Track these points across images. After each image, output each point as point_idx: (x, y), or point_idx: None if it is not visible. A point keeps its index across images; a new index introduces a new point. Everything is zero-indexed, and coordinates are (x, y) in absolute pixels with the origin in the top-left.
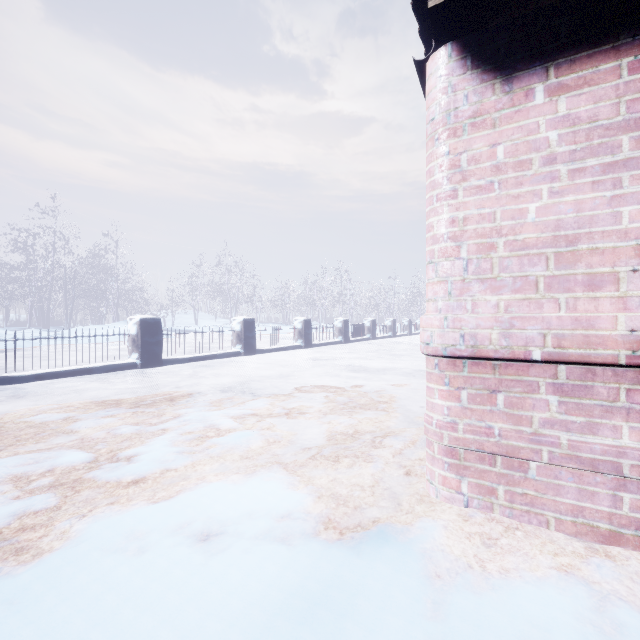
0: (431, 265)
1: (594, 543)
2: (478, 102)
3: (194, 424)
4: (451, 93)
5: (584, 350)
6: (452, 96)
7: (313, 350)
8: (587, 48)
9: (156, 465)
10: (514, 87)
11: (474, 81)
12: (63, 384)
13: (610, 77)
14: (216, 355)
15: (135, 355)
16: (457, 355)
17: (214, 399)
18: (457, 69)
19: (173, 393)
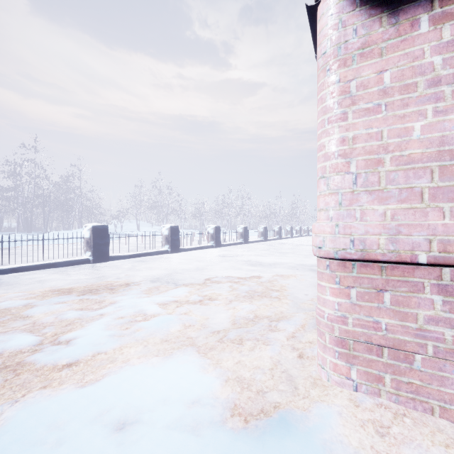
0: (323, 179)
1: None
2: (366, 34)
3: (126, 310)
4: (341, 28)
5: None
6: (342, 31)
7: (222, 249)
8: None
9: (89, 348)
10: (400, 19)
11: (362, 16)
12: (32, 275)
13: None
14: (150, 253)
15: (88, 253)
16: (347, 258)
17: (145, 288)
18: (347, 7)
19: (114, 283)
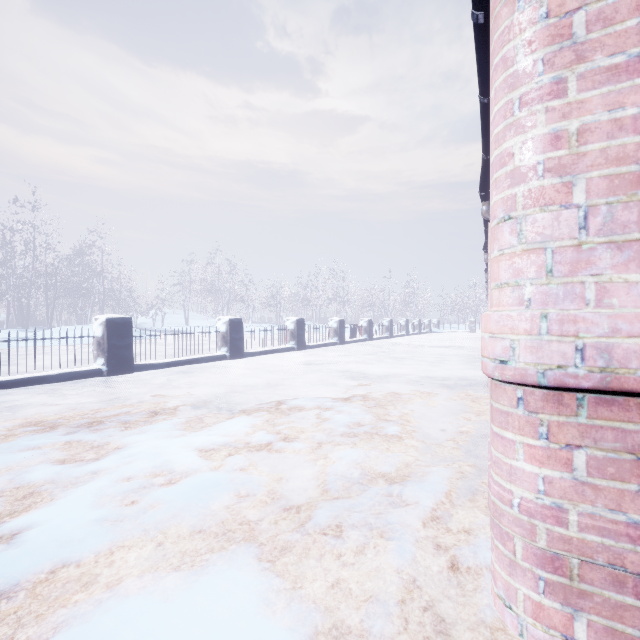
0: (508, 223)
1: None
2: None
3: (140, 463)
4: None
5: None
6: None
7: (306, 352)
8: None
9: (47, 555)
10: None
11: None
12: (3, 397)
13: None
14: (198, 359)
15: (101, 360)
16: (568, 385)
17: (180, 420)
18: None
19: (132, 410)
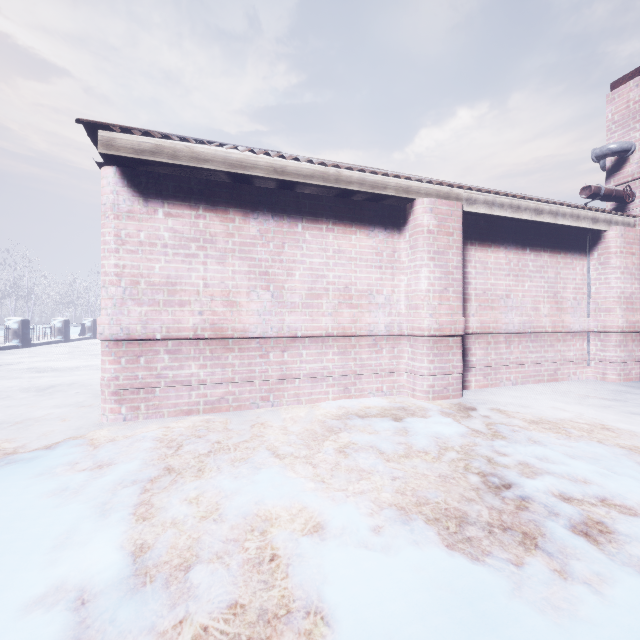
0: (104, 288)
1: (183, 417)
2: (131, 206)
3: None
4: (116, 195)
5: (178, 333)
6: (117, 197)
7: None
8: (180, 201)
9: None
10: (149, 205)
11: (129, 194)
12: None
13: (188, 217)
14: None
15: None
16: (119, 339)
17: None
18: (119, 183)
19: None
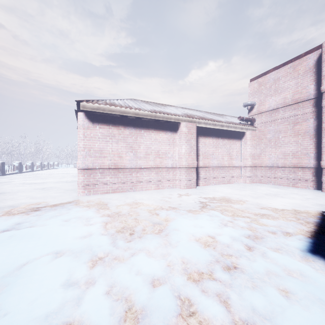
0: (79, 152)
1: (104, 194)
2: (88, 125)
3: None
4: (83, 121)
5: (103, 167)
6: (84, 122)
7: None
8: (104, 123)
9: None
10: (94, 125)
11: (87, 121)
12: None
13: (106, 128)
14: None
15: None
16: (85, 168)
17: None
18: (84, 118)
19: None
